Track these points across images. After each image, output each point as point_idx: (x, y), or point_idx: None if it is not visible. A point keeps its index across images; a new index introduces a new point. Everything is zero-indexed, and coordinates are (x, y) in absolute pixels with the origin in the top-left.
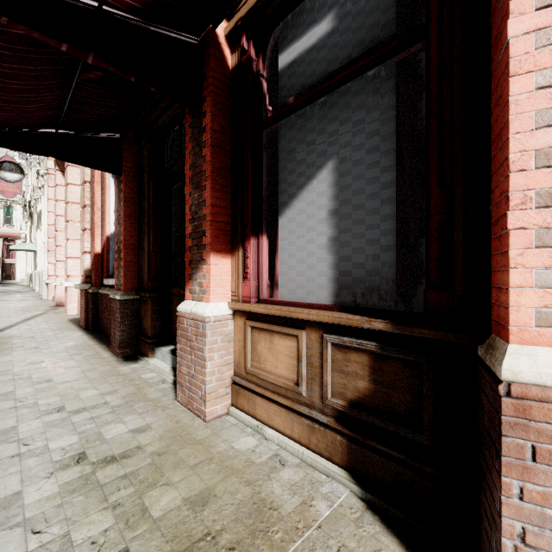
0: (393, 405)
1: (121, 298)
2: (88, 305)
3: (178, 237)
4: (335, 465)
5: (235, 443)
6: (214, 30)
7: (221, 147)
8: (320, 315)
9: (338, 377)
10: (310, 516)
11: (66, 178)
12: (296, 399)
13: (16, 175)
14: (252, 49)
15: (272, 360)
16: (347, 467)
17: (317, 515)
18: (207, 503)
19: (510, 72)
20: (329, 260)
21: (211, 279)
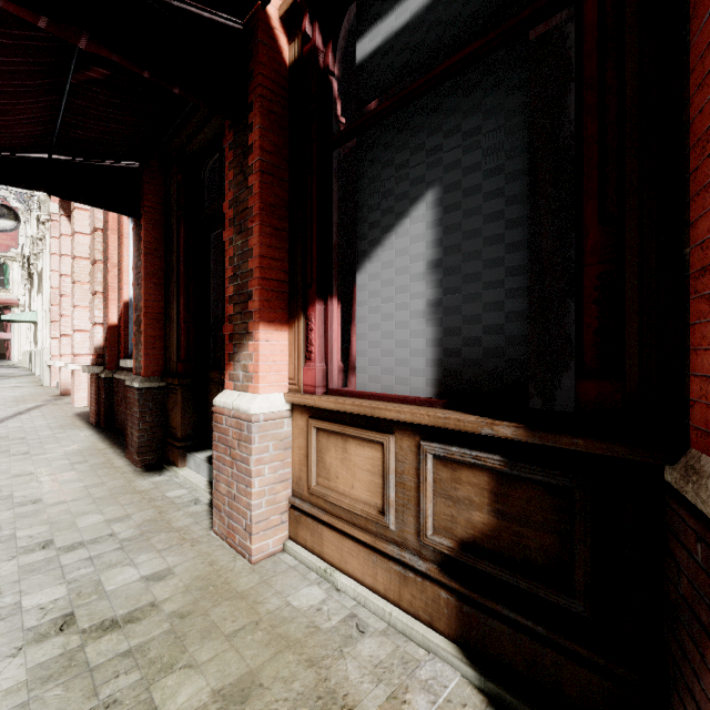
0: (527, 551)
1: (140, 386)
2: (100, 395)
3: (219, 303)
4: (438, 634)
5: (293, 597)
6: (264, 9)
7: (274, 174)
8: (416, 413)
9: (443, 505)
10: None
11: (73, 224)
12: (380, 534)
13: (9, 222)
14: (318, 35)
15: (347, 476)
16: (456, 638)
17: None
18: (248, 698)
19: None
20: (428, 334)
21: (260, 361)
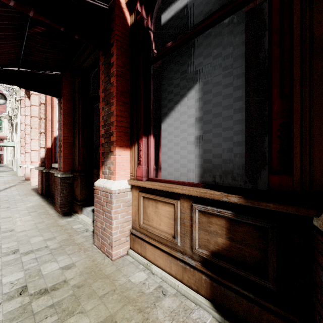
0: (244, 257)
1: (61, 176)
2: (43, 180)
3: (98, 137)
4: (201, 296)
5: (132, 277)
6: None
7: (123, 76)
8: (190, 190)
9: (203, 234)
10: None
11: (31, 101)
12: (173, 247)
13: (2, 100)
14: (143, 11)
15: (157, 219)
16: (209, 298)
17: None
18: None
19: None
20: (196, 152)
21: (116, 165)
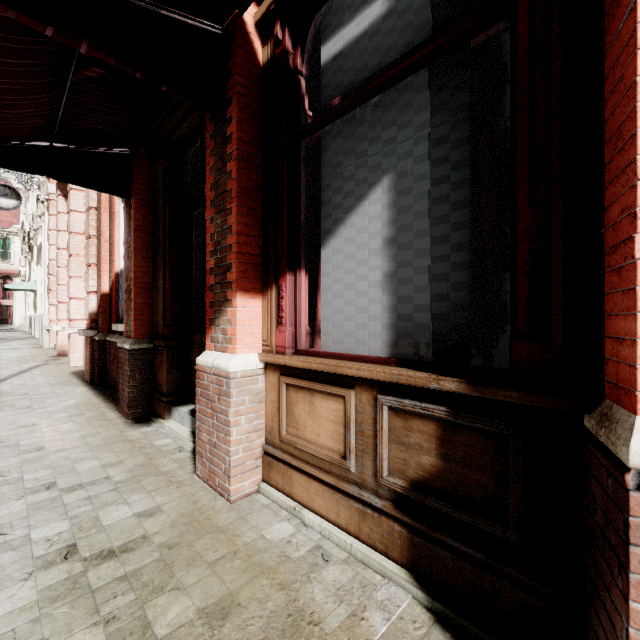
0: (469, 489)
1: (130, 348)
2: (94, 355)
3: (200, 274)
4: (392, 562)
5: (267, 531)
6: (241, 16)
7: (249, 161)
8: (373, 371)
9: (396, 450)
10: (361, 633)
11: (69, 204)
12: (342, 476)
13: (12, 201)
14: (288, 39)
15: (313, 426)
16: (408, 565)
17: (371, 632)
18: (228, 615)
19: (638, 43)
20: (384, 302)
21: (237, 325)
